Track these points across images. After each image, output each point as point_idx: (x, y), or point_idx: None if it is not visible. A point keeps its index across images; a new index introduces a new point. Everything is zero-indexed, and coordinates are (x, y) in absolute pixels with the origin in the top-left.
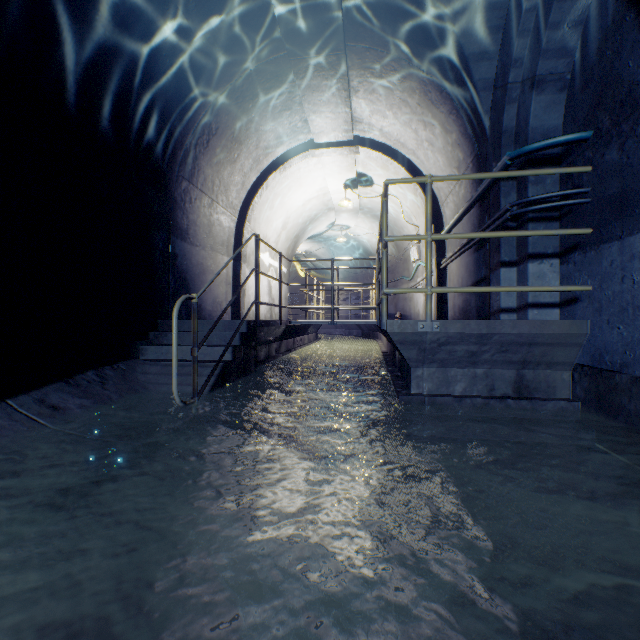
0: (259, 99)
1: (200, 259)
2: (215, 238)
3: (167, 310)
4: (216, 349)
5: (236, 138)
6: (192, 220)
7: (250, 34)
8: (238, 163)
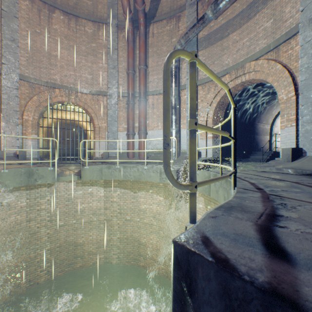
0: (275, 101)
1: (260, 138)
2: (263, 132)
3: (253, 150)
4: (265, 156)
5: (269, 109)
6: (258, 130)
7: (272, 96)
8: (270, 113)
